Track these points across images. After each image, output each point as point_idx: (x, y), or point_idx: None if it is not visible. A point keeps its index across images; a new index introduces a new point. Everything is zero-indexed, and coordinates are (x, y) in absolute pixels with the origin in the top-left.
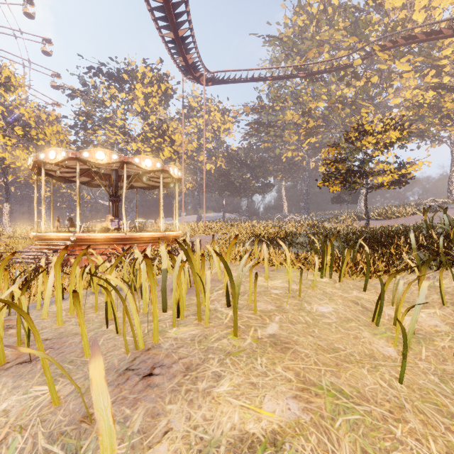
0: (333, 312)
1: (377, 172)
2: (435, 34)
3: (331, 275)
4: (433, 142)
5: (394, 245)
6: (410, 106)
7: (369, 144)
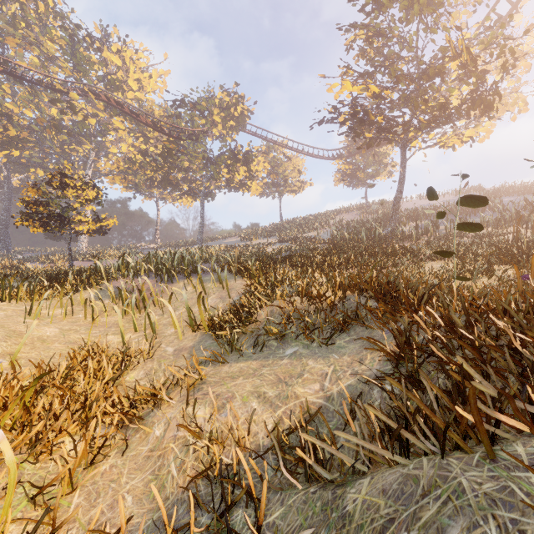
0: (4, 315)
1: (77, 222)
2: (137, 116)
3: (10, 301)
4: (145, 196)
5: (69, 280)
6: (126, 160)
7: (71, 196)
